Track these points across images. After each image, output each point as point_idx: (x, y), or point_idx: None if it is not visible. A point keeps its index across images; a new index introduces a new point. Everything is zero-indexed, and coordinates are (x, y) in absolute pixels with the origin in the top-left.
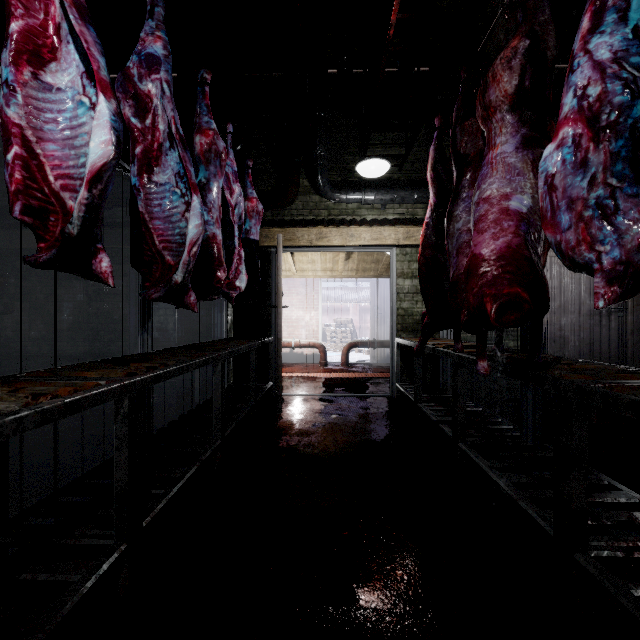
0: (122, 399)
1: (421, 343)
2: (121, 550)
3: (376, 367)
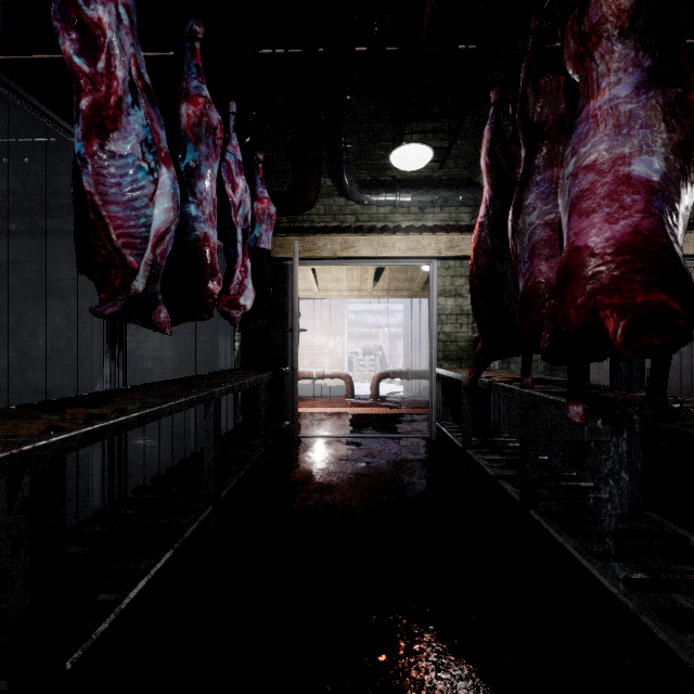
0: (20, 475)
1: (474, 376)
2: None
3: (410, 401)
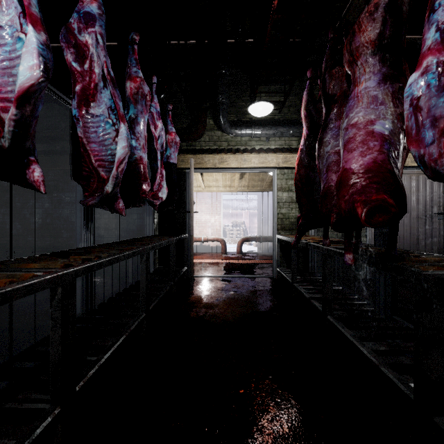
0: (56, 287)
1: (297, 239)
2: (54, 414)
3: (261, 255)
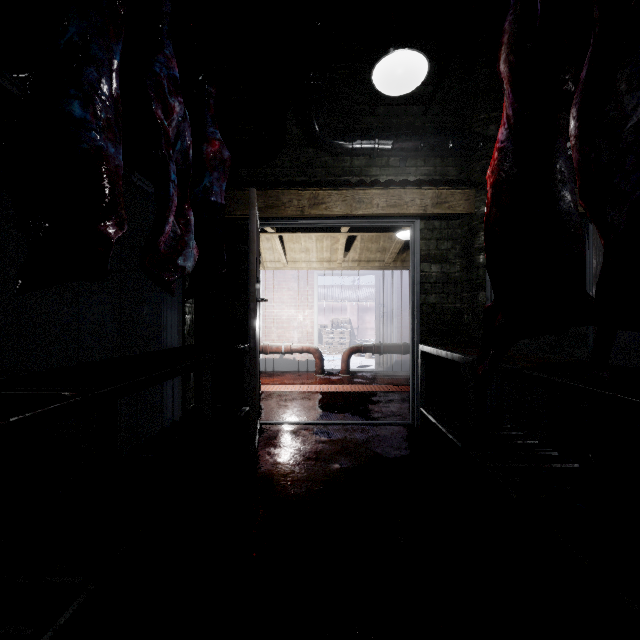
0: None
1: (492, 361)
2: None
3: (383, 377)
